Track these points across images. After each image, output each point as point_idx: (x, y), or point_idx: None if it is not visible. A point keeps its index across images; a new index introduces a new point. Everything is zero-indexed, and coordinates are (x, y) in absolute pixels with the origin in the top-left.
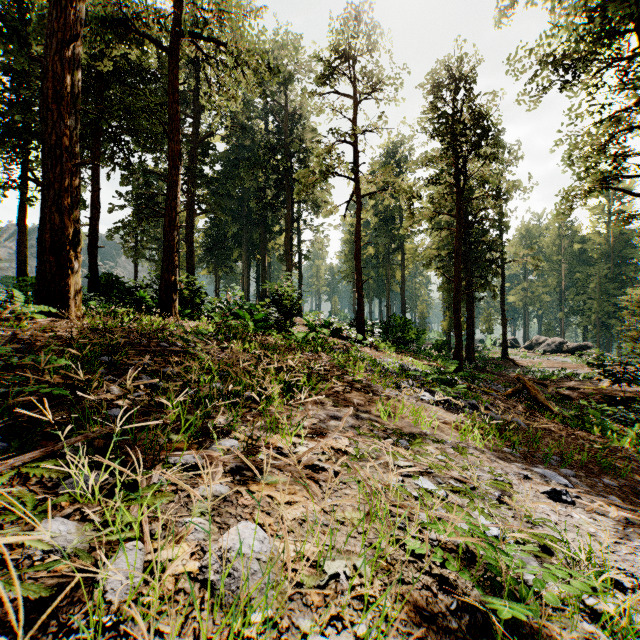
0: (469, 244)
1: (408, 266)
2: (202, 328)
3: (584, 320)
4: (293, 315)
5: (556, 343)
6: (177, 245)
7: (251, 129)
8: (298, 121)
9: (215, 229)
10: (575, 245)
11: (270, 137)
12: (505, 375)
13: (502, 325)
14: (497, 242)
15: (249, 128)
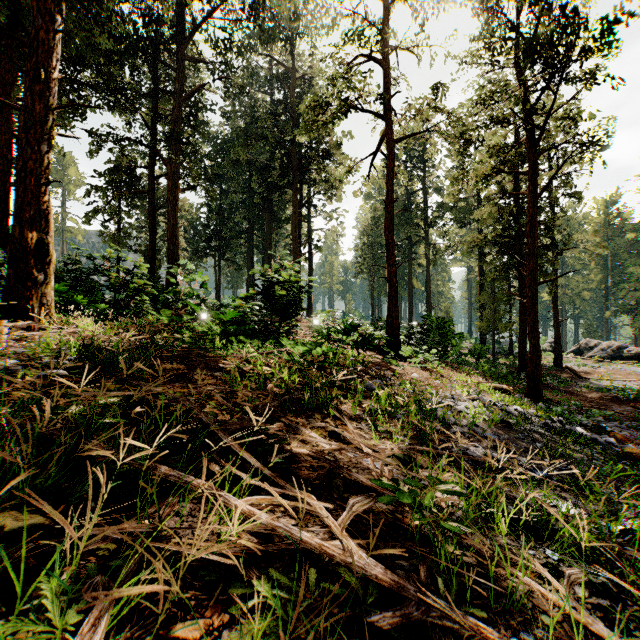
0: (521, 225)
1: (434, 258)
2: (64, 342)
3: (638, 320)
4: (292, 313)
5: (612, 348)
6: (48, 171)
7: (253, 99)
8: (308, 87)
9: (214, 217)
10: (626, 234)
11: (275, 107)
12: (576, 392)
13: (554, 326)
14: (554, 223)
15: (251, 97)
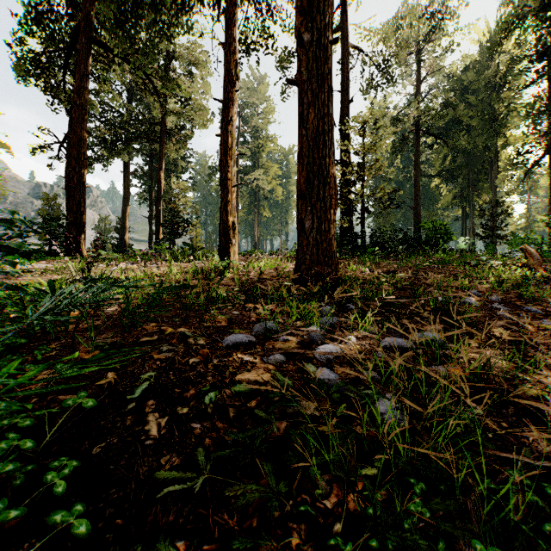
0: None
1: None
2: None
3: None
4: None
5: None
6: None
7: None
8: None
9: None
10: None
11: None
12: None
13: None
14: None
15: None
